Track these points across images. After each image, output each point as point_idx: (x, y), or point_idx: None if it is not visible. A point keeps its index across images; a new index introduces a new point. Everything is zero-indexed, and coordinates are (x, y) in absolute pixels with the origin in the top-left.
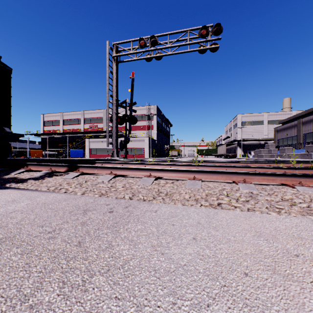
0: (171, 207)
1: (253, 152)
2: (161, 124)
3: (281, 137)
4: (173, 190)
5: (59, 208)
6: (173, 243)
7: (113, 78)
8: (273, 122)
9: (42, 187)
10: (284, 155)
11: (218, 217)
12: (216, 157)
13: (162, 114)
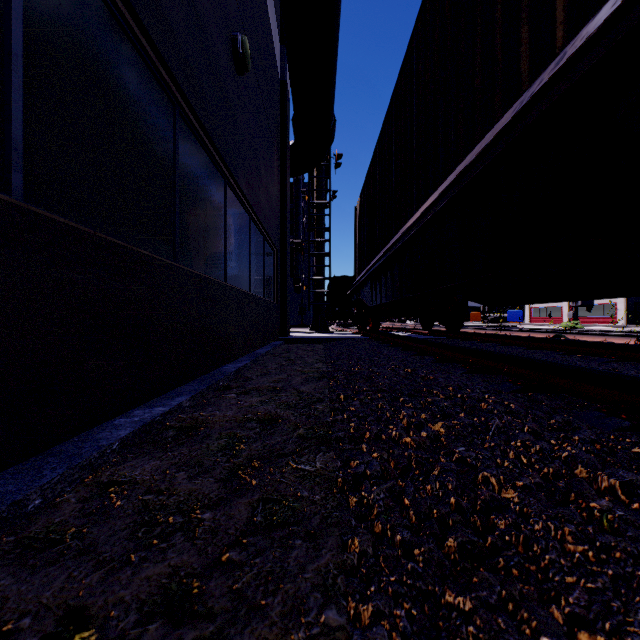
0: None
1: None
2: None
3: None
4: None
5: None
6: None
7: None
8: None
9: None
10: None
11: None
12: None
13: None
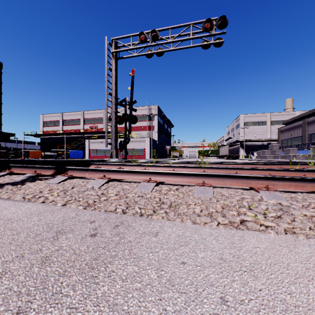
0: (177, 226)
1: (256, 153)
2: (162, 124)
3: (285, 138)
4: (179, 200)
5: (24, 227)
6: (187, 314)
7: (112, 75)
8: (276, 122)
9: (17, 195)
10: (289, 156)
11: (248, 246)
12: (218, 158)
13: (163, 114)
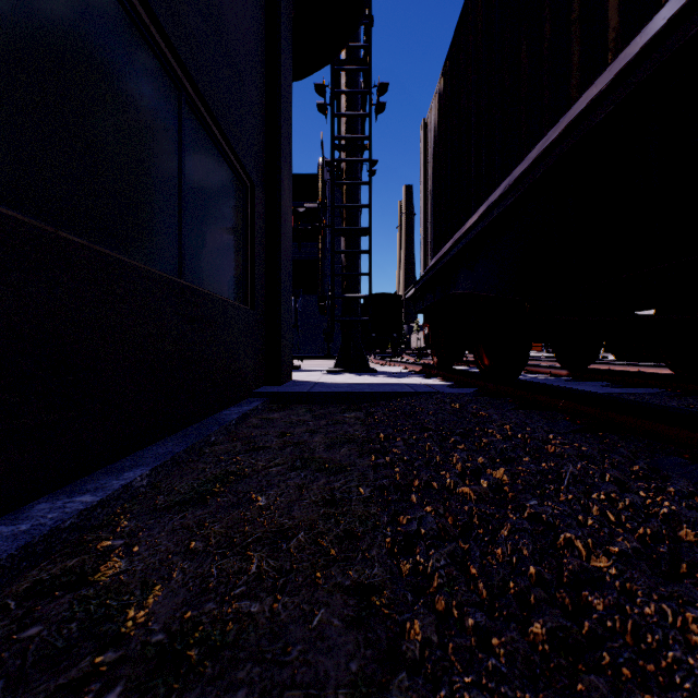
0: None
1: None
2: None
3: None
4: None
5: None
6: None
7: None
8: None
9: None
10: None
11: None
12: None
13: None
